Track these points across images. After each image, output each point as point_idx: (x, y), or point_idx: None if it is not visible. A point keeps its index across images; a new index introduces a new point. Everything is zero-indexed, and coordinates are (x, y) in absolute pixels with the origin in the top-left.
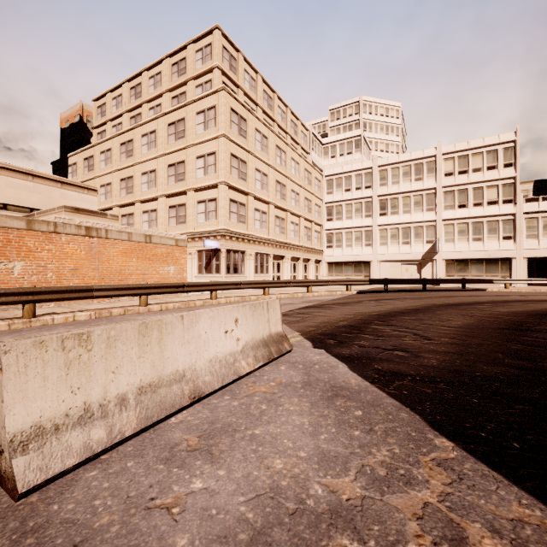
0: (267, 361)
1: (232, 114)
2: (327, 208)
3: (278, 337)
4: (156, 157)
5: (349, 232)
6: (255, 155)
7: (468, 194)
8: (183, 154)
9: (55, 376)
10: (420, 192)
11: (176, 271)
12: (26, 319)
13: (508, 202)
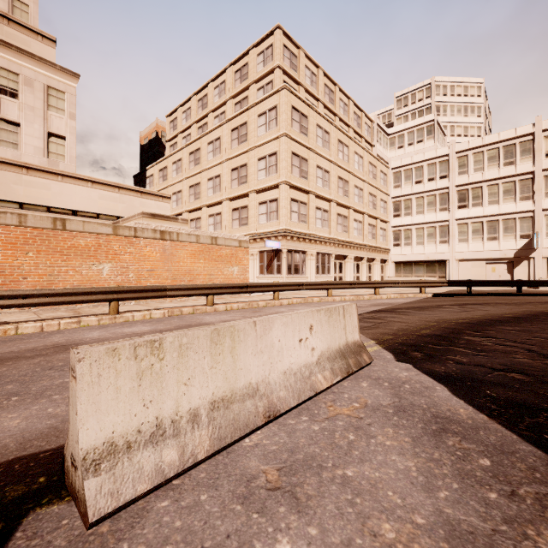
0: (346, 375)
1: (293, 112)
2: (394, 203)
3: (355, 347)
4: (221, 163)
5: (421, 228)
6: (317, 152)
7: None
8: (245, 157)
9: (128, 387)
10: (511, 178)
11: (239, 271)
12: (112, 315)
13: None
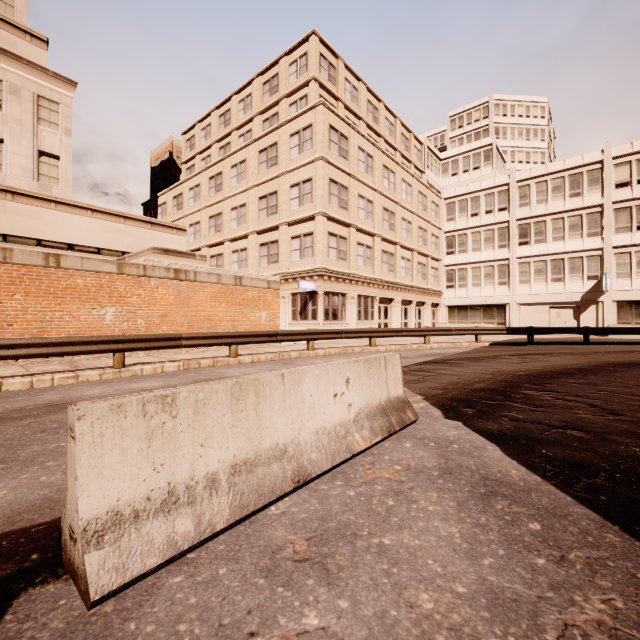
0: (387, 434)
1: (331, 132)
2: (447, 238)
3: (398, 402)
4: (246, 190)
5: (477, 267)
6: (358, 179)
7: None
8: (275, 183)
9: (135, 449)
10: (577, 212)
11: (268, 317)
12: (117, 369)
13: None
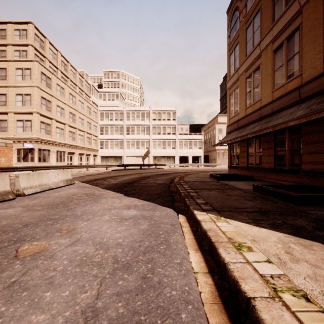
0: (67, 184)
1: (42, 75)
2: (100, 127)
3: (70, 179)
4: None
5: (112, 141)
6: (57, 98)
7: (161, 129)
8: (5, 89)
9: (26, 180)
10: (143, 126)
11: (6, 160)
12: None
13: (174, 134)
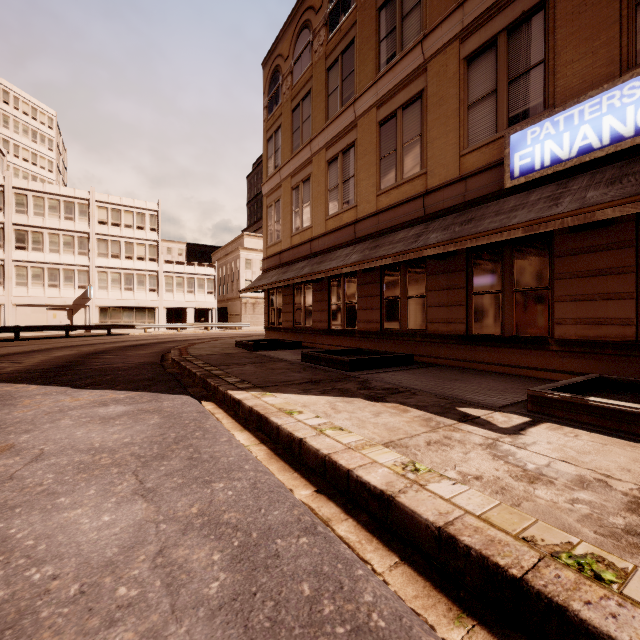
0: None
1: None
2: None
3: None
4: None
5: None
6: None
7: (121, 246)
8: None
9: None
10: (71, 233)
11: None
12: None
13: (154, 260)
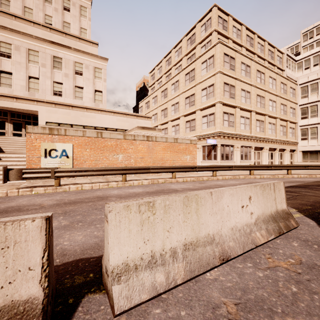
0: (278, 234)
1: (225, 57)
2: (302, 109)
3: (283, 213)
4: (179, 95)
5: None
6: (241, 80)
7: None
8: (193, 89)
9: (135, 230)
10: None
11: (190, 158)
12: (123, 182)
13: None
